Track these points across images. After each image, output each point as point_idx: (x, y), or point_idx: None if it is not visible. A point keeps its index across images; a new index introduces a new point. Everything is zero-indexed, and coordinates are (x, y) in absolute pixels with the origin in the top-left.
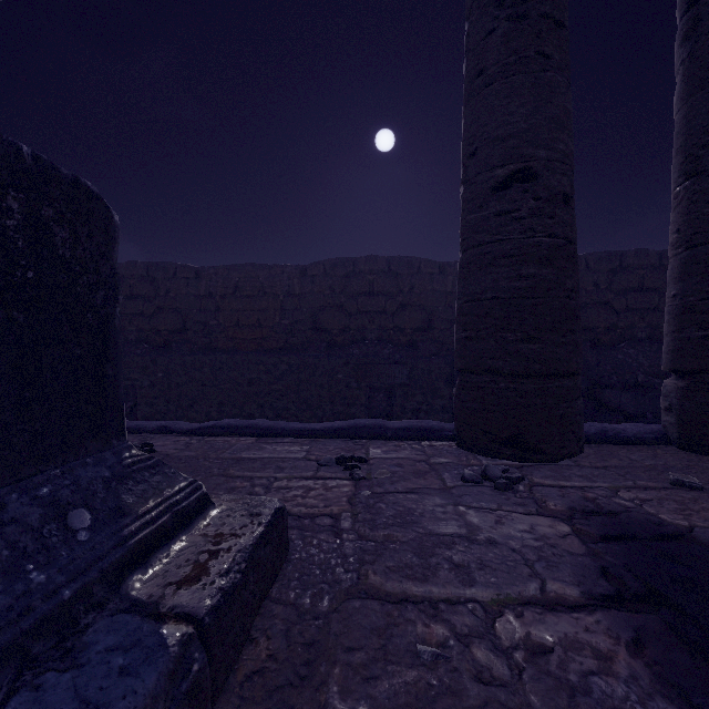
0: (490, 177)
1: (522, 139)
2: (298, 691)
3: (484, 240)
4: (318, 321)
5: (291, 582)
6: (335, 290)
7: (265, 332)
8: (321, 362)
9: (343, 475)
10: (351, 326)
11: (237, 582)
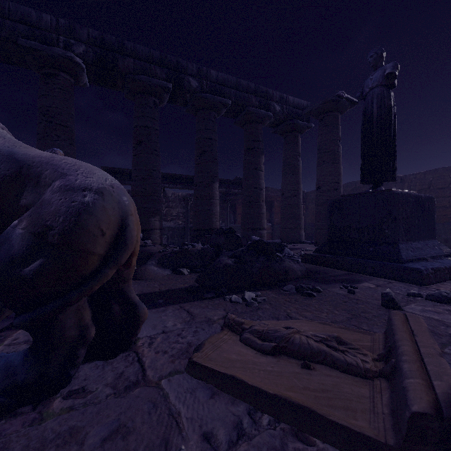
0: None
1: None
2: None
3: None
4: None
5: None
6: None
7: None
8: None
9: None
10: None
11: None
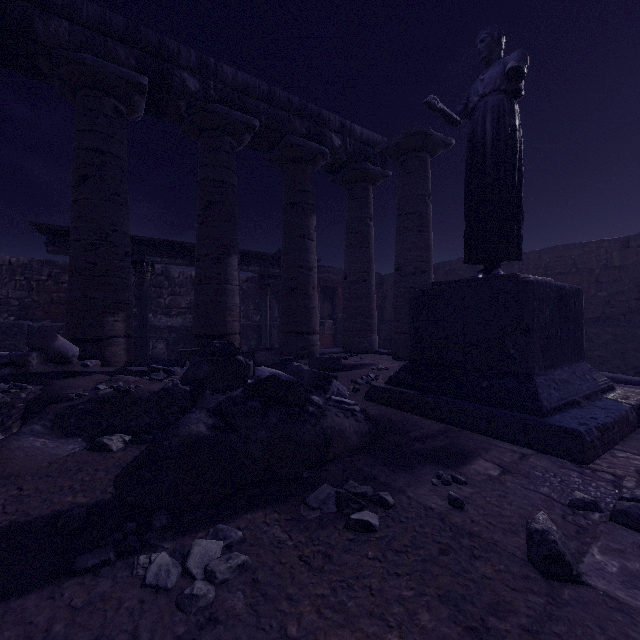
0: None
1: None
2: None
3: None
4: None
5: None
6: None
7: None
8: None
9: None
10: None
11: None
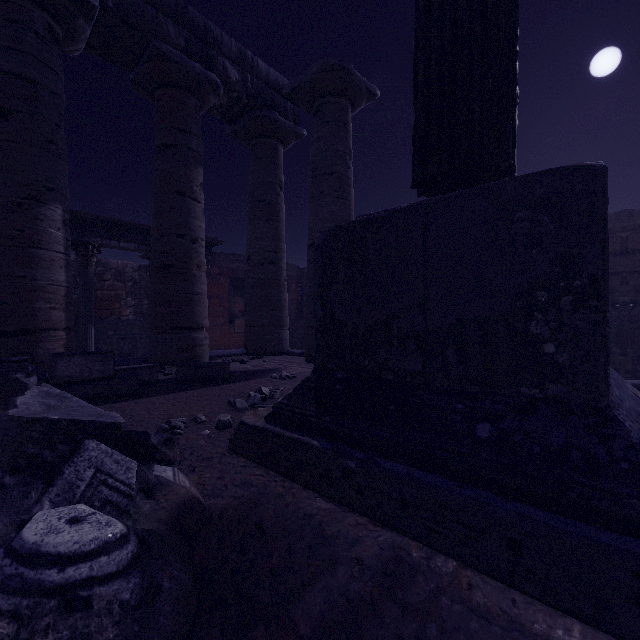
0: None
1: None
2: None
3: None
4: None
5: None
6: None
7: None
8: None
9: None
10: None
11: None
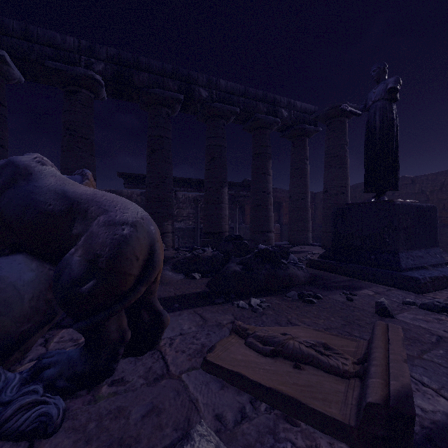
0: None
1: None
2: None
3: None
4: None
5: None
6: None
7: None
8: None
9: None
10: None
11: None
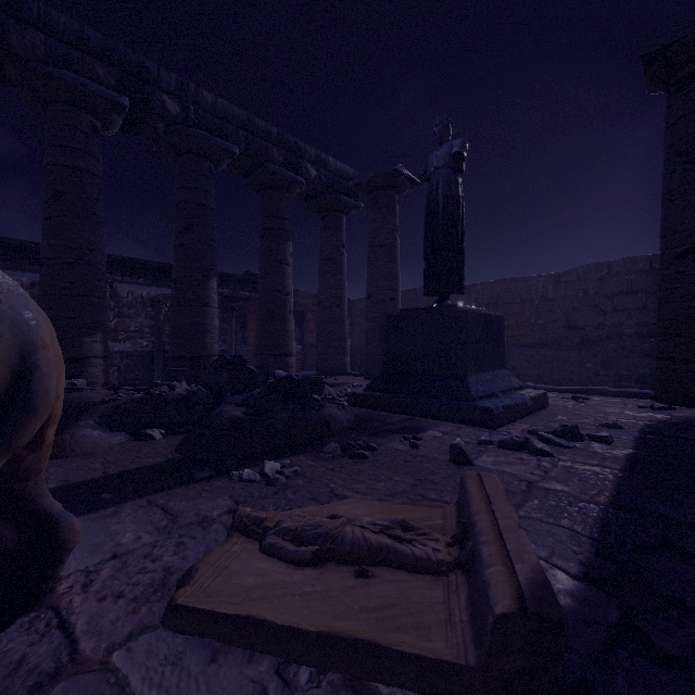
0: (671, 253)
1: (692, 231)
2: (551, 415)
3: (668, 287)
4: (571, 320)
5: (549, 410)
6: (588, 292)
7: (522, 331)
8: (572, 354)
9: (573, 401)
10: (606, 323)
11: (537, 397)
